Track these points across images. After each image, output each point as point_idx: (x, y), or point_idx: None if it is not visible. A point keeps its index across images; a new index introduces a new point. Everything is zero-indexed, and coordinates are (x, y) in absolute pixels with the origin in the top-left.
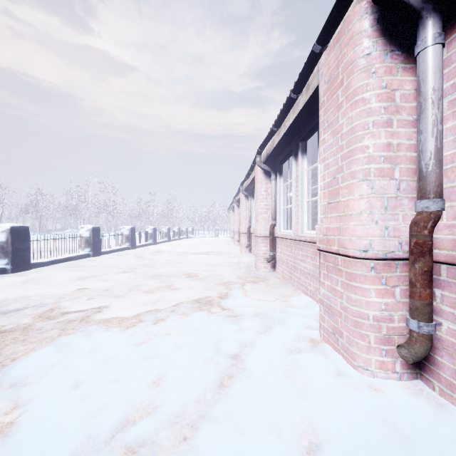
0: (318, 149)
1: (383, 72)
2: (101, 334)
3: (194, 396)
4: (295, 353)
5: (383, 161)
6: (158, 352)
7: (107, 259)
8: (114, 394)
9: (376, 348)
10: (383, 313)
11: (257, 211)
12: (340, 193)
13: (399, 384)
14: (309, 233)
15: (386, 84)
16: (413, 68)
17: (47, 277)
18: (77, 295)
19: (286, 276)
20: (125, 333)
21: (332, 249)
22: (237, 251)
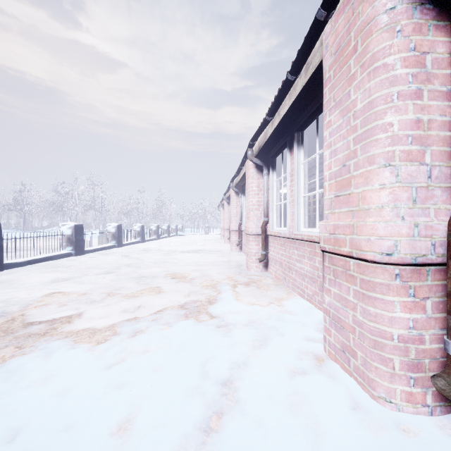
0: (317, 138)
1: (411, 30)
2: (64, 354)
3: (171, 450)
4: (298, 377)
5: (411, 141)
6: (131, 379)
7: (91, 258)
8: (62, 450)
9: (402, 375)
10: (411, 331)
11: (248, 207)
12: (352, 183)
13: (431, 421)
14: (306, 231)
15: (415, 45)
16: (447, 27)
17: (19, 279)
18: (47, 301)
19: (279, 277)
20: (94, 351)
21: (342, 251)
22: (227, 249)
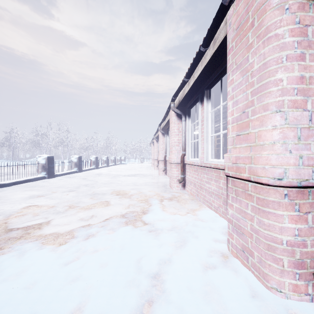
0: (221, 94)
1: (297, 8)
2: (33, 253)
3: None
4: (209, 271)
5: (297, 93)
6: (83, 273)
7: (59, 180)
8: None
9: (290, 271)
10: (297, 238)
11: (171, 144)
12: (250, 125)
13: (312, 307)
14: (213, 161)
15: (299, 19)
16: None
17: (6, 196)
18: (25, 212)
19: (193, 194)
20: (56, 251)
21: (242, 176)
22: (156, 174)
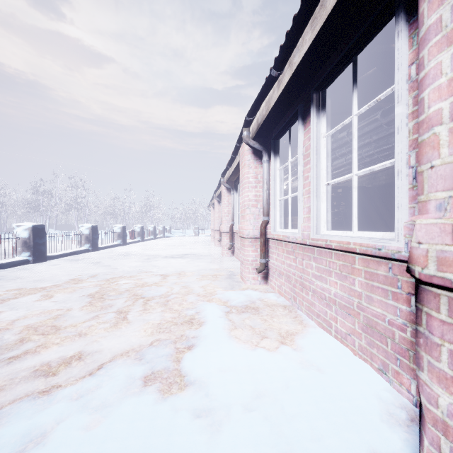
0: (354, 91)
1: None
2: None
3: None
4: None
5: None
6: None
7: (51, 266)
8: None
9: None
10: None
11: (243, 204)
12: None
13: None
14: (333, 234)
15: None
16: None
17: None
18: None
19: (285, 294)
20: None
21: None
22: (218, 253)
